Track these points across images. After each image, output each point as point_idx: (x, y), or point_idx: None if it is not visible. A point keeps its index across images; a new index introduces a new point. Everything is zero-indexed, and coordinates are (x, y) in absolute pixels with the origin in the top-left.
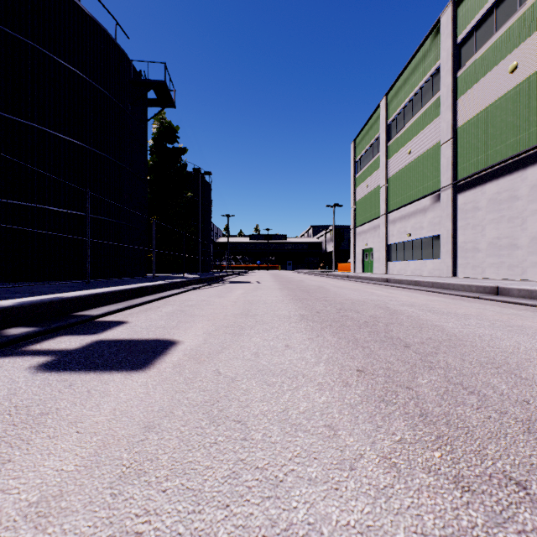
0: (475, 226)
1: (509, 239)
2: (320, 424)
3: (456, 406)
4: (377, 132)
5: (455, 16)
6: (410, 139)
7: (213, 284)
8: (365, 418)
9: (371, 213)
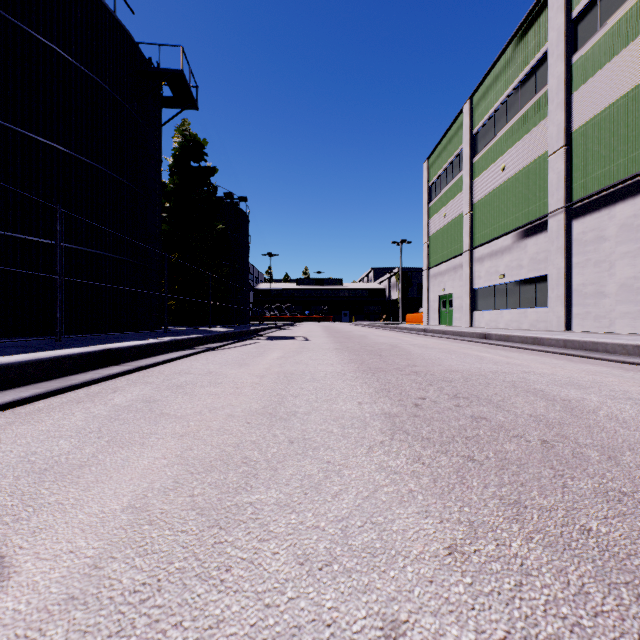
0: (599, 263)
1: None
2: None
3: None
4: (459, 146)
5: None
6: (504, 152)
7: (242, 342)
8: None
9: (450, 250)
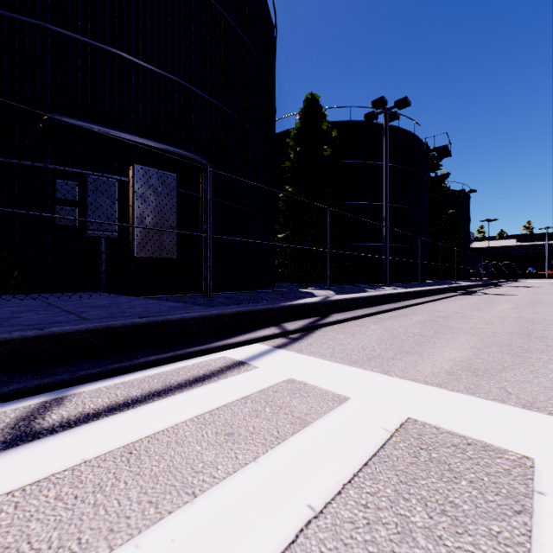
0: None
1: None
2: None
3: None
4: None
5: None
6: None
7: (497, 287)
8: None
9: None
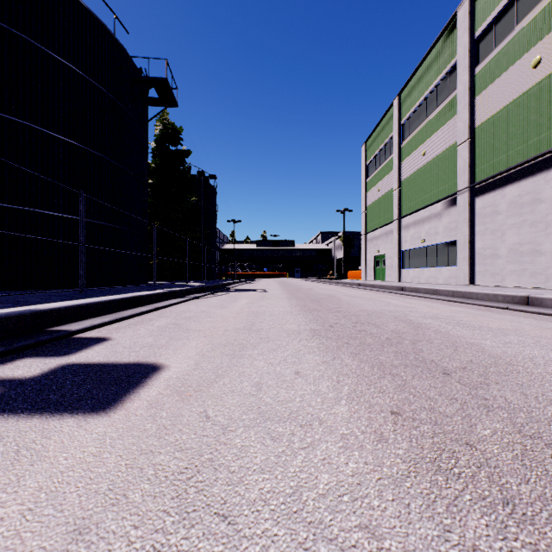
0: (494, 232)
1: (532, 245)
2: (353, 522)
3: (550, 482)
4: (390, 133)
5: (472, 9)
6: (424, 140)
7: (216, 293)
8: (420, 508)
9: (383, 218)
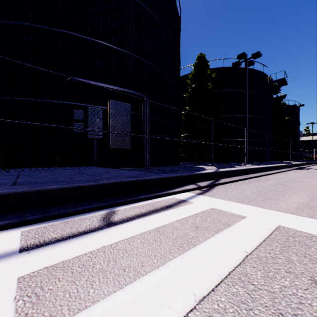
0: None
1: None
2: None
3: None
4: None
5: None
6: None
7: None
8: None
9: None
